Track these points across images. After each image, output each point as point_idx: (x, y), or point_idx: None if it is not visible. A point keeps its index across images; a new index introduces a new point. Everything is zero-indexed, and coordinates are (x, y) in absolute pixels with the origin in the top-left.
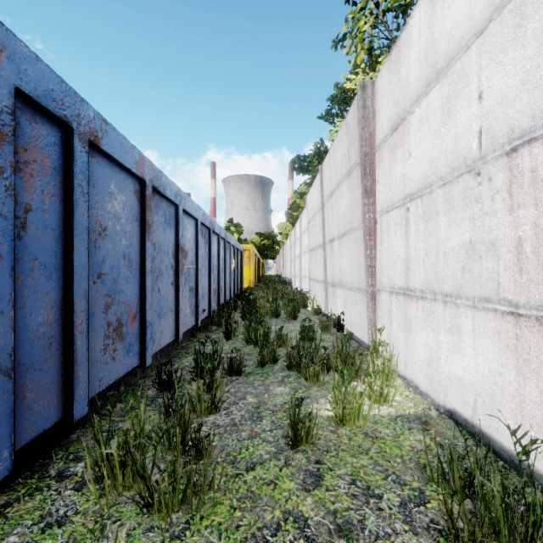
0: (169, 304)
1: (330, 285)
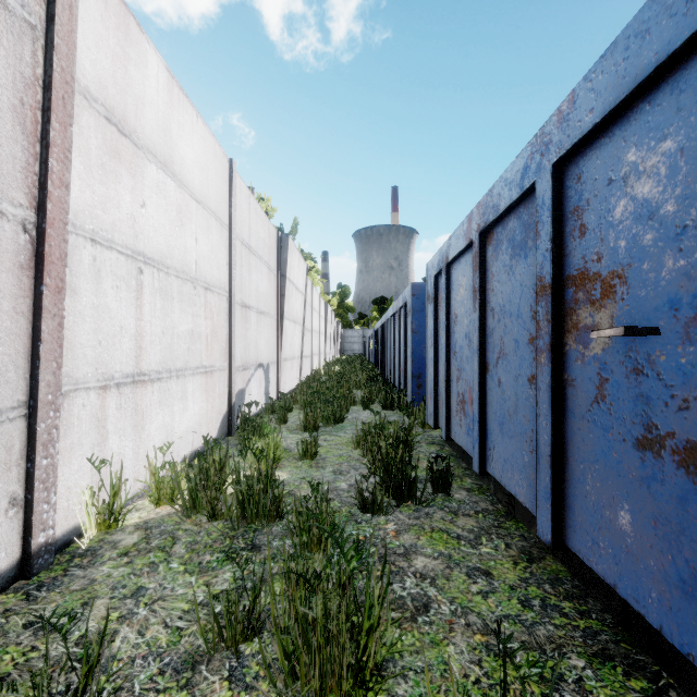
0: (524, 421)
1: None
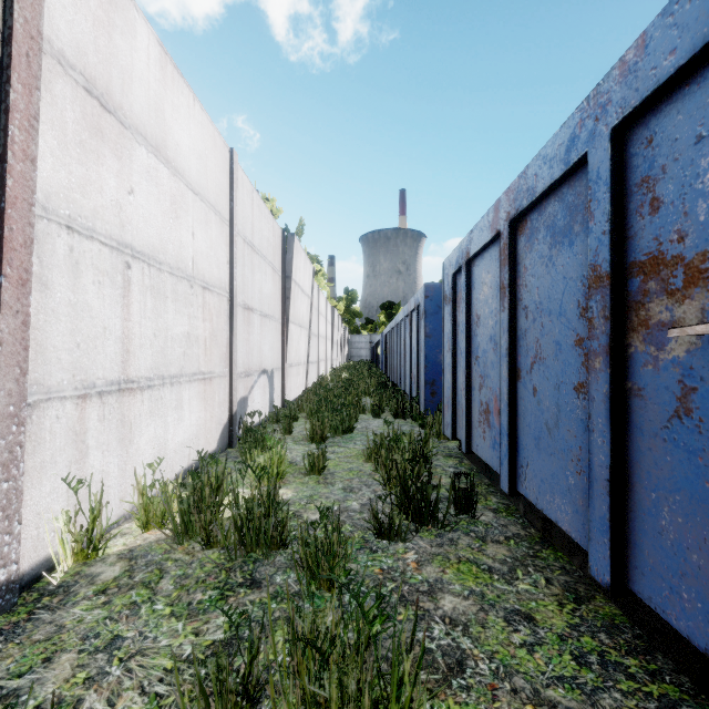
0: (568, 436)
1: None
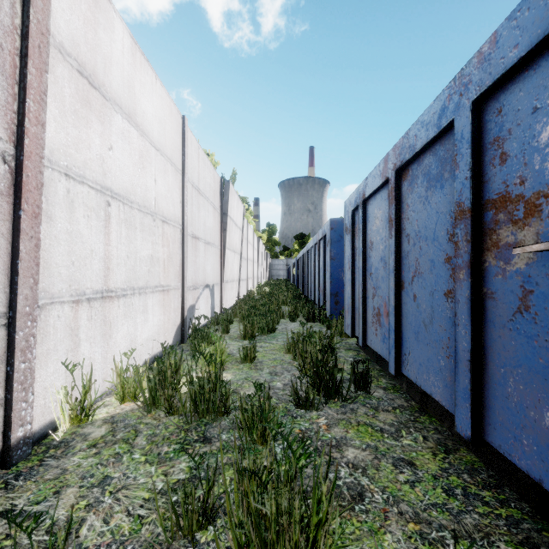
0: (440, 330)
1: None
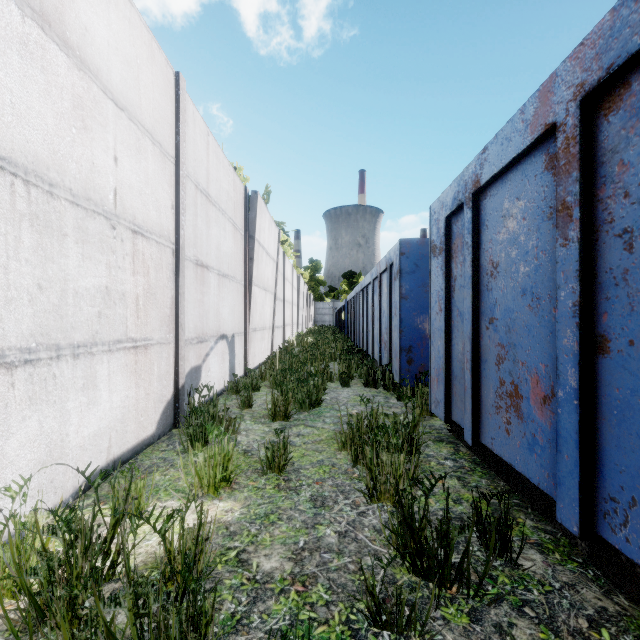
0: None
1: None
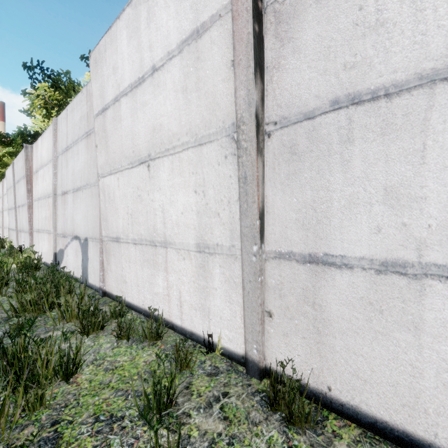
0: None
1: (19, 231)
